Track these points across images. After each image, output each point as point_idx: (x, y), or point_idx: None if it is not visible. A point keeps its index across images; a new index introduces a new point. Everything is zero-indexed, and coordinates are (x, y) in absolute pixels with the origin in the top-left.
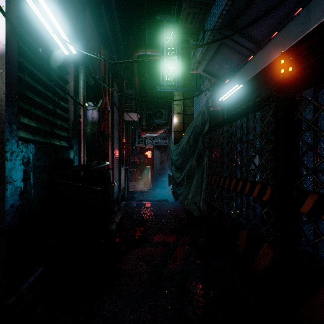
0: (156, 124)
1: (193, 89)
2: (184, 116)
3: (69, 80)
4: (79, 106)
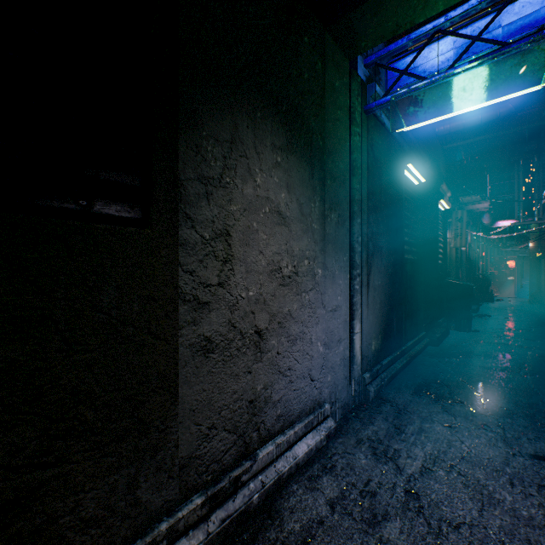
0: (519, 236)
1: (538, 232)
2: (539, 241)
3: (472, 247)
4: (475, 254)
